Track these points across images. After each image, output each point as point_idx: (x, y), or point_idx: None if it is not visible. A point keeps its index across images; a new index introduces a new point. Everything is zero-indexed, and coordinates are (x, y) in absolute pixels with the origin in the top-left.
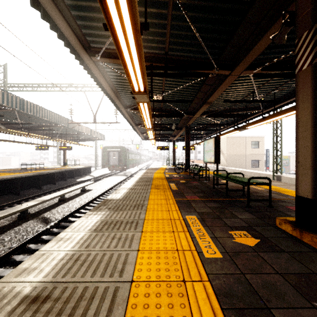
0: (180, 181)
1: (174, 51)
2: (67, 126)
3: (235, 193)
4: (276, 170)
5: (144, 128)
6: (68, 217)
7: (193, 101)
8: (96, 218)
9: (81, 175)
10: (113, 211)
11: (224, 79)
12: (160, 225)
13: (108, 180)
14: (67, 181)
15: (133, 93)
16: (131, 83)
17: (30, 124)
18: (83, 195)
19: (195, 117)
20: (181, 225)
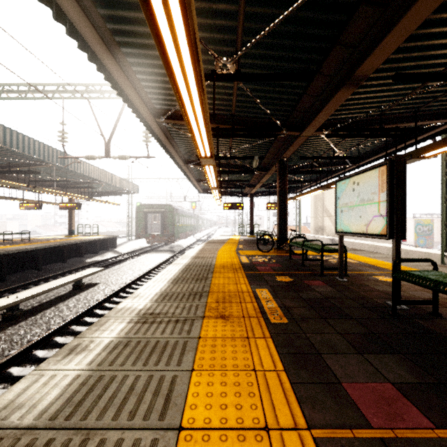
0: (278, 276)
1: None
2: (61, 165)
3: None
4: (446, 245)
5: (201, 169)
6: None
7: (309, 89)
8: None
9: (98, 251)
10: None
11: None
12: None
13: (138, 260)
14: (66, 262)
15: None
16: None
17: None
18: (71, 301)
19: (304, 135)
20: None
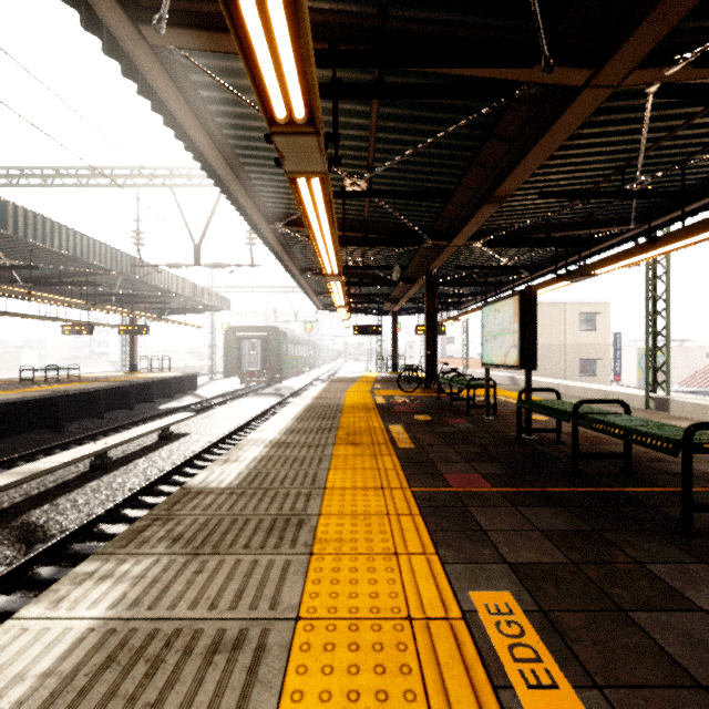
0: (416, 415)
1: (407, 5)
2: (131, 275)
3: (597, 464)
4: (654, 383)
5: (323, 280)
6: (99, 521)
7: (453, 199)
8: (93, 608)
9: (173, 394)
10: (182, 558)
11: (562, 107)
12: (367, 667)
13: (234, 406)
14: (134, 409)
15: (271, 128)
16: (257, 81)
17: (34, 268)
18: (162, 451)
19: (454, 245)
20: (465, 668)
